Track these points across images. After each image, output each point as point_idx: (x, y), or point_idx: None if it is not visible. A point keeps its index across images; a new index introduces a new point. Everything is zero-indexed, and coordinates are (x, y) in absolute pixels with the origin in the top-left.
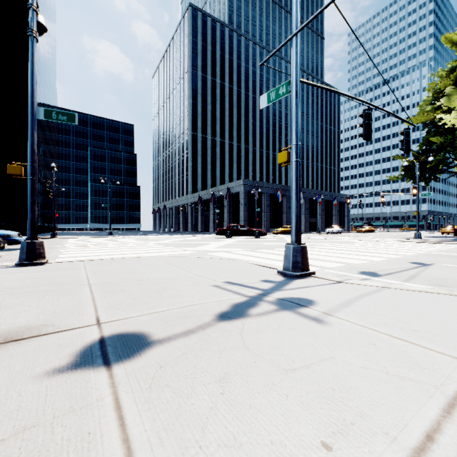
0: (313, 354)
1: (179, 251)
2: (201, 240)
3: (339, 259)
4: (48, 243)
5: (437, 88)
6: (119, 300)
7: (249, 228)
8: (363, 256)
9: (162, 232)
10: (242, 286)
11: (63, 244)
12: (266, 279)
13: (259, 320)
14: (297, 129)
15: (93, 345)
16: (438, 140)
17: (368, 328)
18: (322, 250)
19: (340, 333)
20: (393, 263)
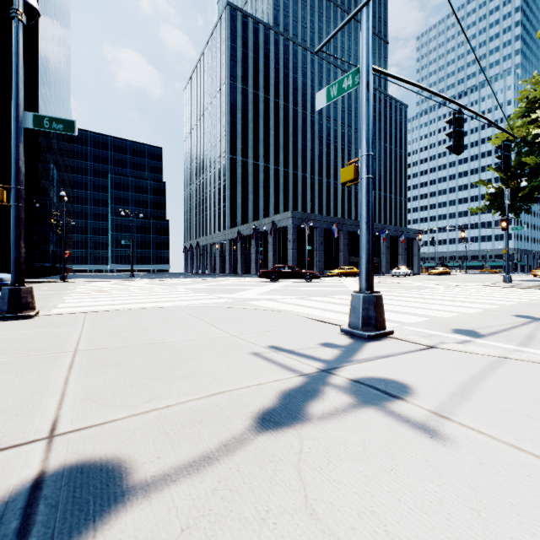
0: (451, 535)
1: (212, 299)
2: (240, 284)
3: (418, 311)
4: (53, 288)
5: (531, 97)
6: (105, 383)
7: (299, 270)
8: (448, 306)
9: (195, 274)
10: (294, 355)
11: (72, 289)
12: (327, 342)
13: (328, 431)
14: (368, 134)
15: (13, 500)
16: (532, 161)
17: (528, 452)
18: (392, 297)
19: (482, 465)
20: (492, 316)
